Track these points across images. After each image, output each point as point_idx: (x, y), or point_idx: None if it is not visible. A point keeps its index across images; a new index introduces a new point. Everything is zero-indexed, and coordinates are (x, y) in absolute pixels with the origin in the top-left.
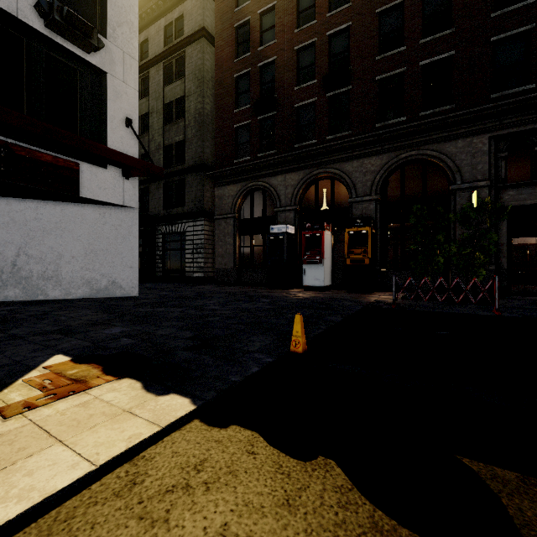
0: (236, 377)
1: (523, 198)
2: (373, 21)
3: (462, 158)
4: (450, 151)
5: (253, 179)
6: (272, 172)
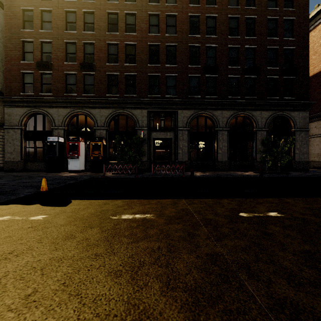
0: (14, 197)
1: (157, 135)
2: (105, 46)
3: (139, 117)
4: (135, 113)
5: (36, 107)
6: (49, 105)
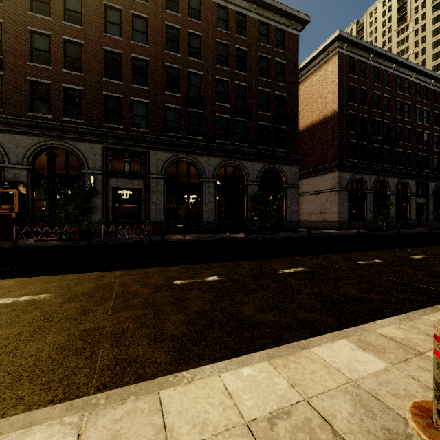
0: None
1: (119, 184)
2: (25, 33)
3: (89, 154)
4: (82, 148)
5: None
6: None
